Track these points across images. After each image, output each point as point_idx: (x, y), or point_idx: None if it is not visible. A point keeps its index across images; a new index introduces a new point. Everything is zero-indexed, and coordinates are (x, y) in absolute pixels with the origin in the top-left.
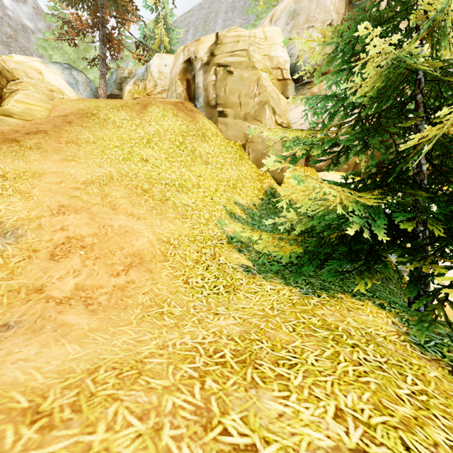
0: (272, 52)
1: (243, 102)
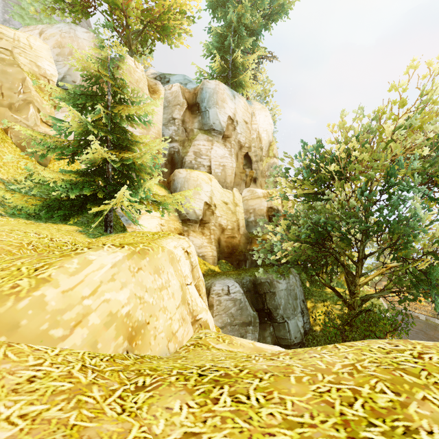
0: (39, 63)
1: (7, 94)
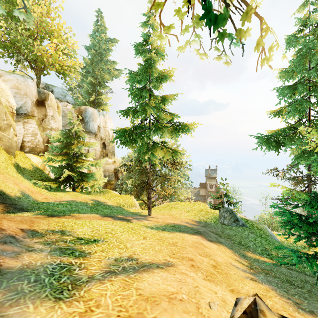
0: (9, 100)
1: None
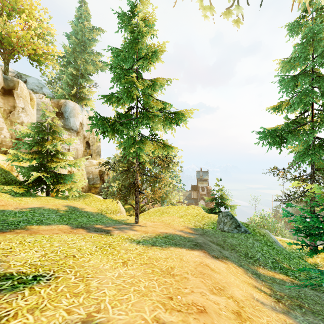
0: None
1: None
